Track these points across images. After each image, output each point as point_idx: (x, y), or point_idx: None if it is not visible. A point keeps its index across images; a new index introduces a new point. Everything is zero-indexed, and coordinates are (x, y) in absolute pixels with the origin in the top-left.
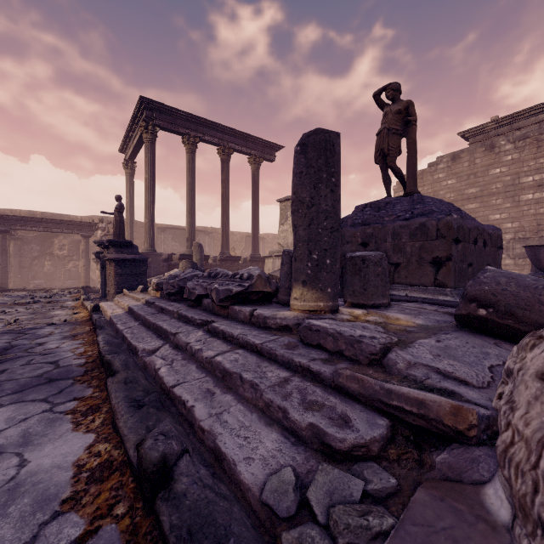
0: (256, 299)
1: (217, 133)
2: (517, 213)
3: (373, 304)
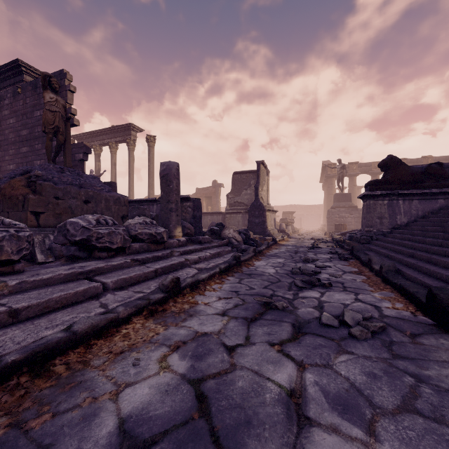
0: None
1: None
2: None
3: None
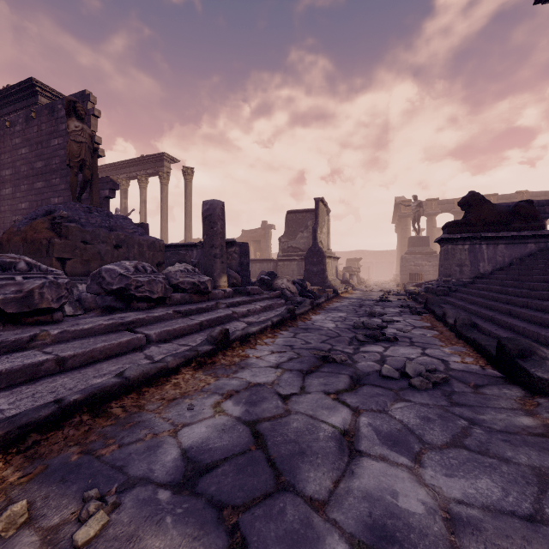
0: None
1: None
2: None
3: None
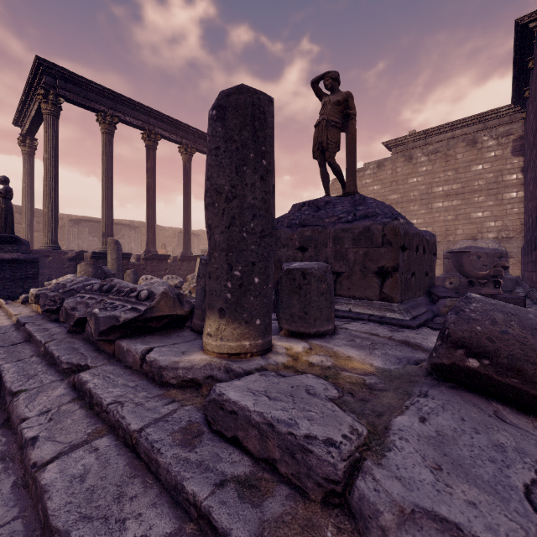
0: (160, 326)
1: (141, 114)
2: (430, 219)
3: (316, 332)
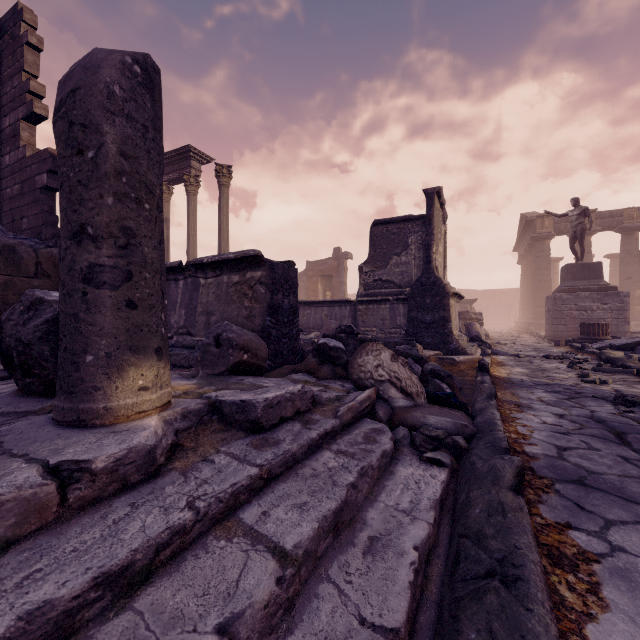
0: None
1: None
2: None
3: None
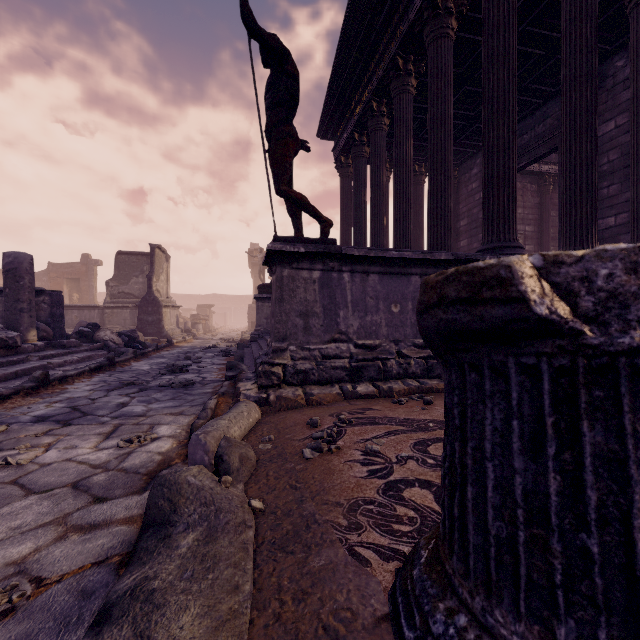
0: None
1: None
2: None
3: None
